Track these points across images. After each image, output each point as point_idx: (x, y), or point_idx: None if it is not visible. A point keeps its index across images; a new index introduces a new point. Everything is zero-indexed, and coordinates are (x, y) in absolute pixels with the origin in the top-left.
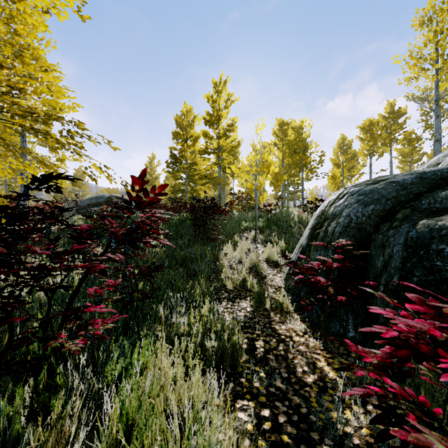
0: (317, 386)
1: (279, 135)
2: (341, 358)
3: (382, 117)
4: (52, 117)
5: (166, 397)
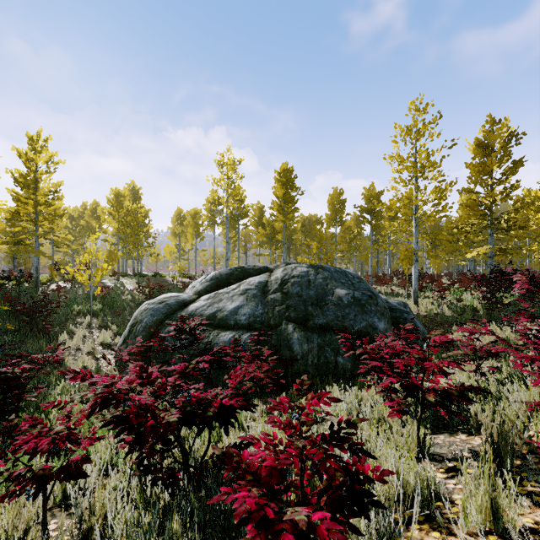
0: None
1: (115, 206)
2: None
3: (208, 202)
4: None
5: None
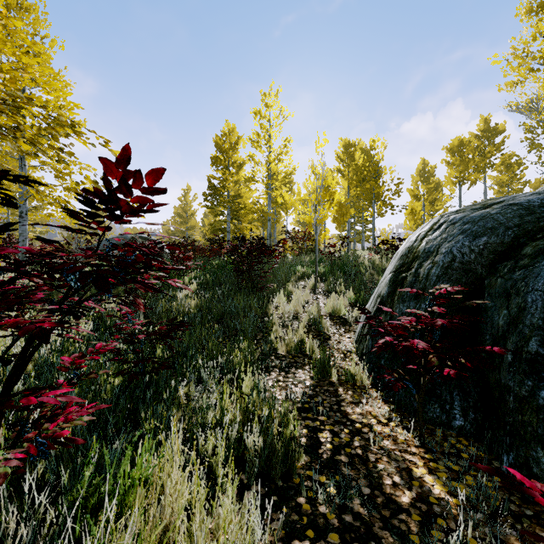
0: (418, 512)
1: (344, 159)
2: (448, 461)
3: (474, 136)
4: (33, 115)
5: (174, 543)
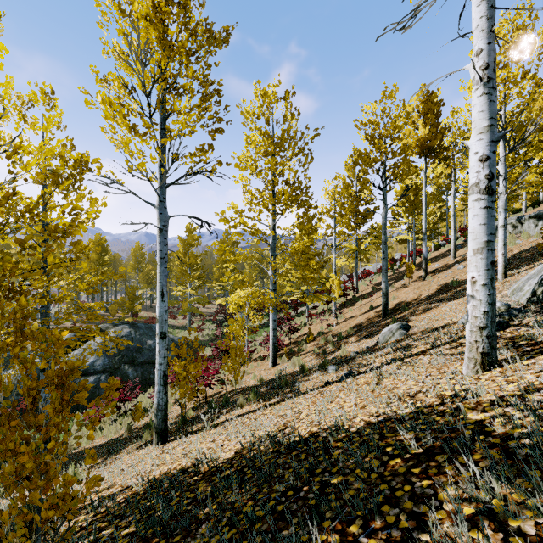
0: None
1: None
2: None
3: None
4: None
5: None
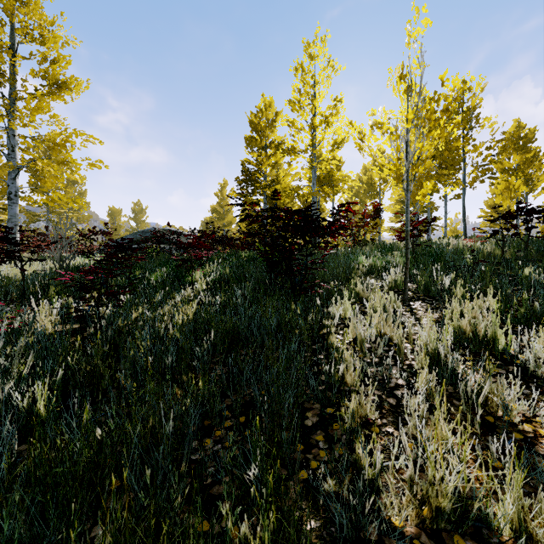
0: None
1: None
2: None
3: None
4: None
5: None
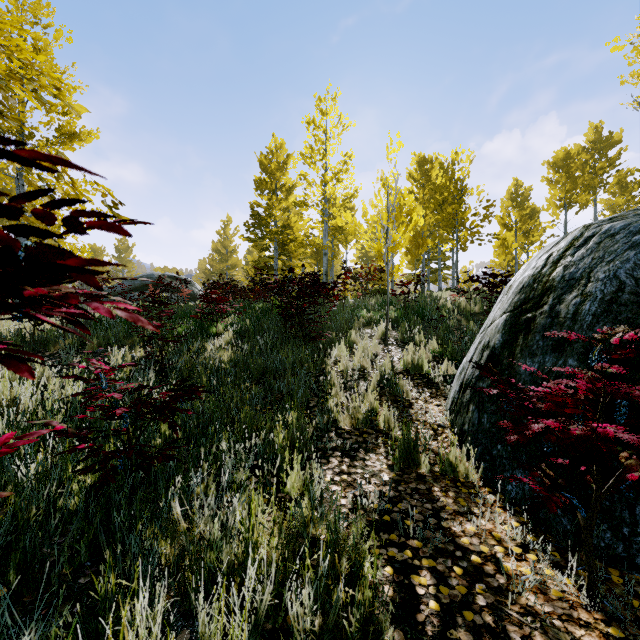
0: None
1: (418, 179)
2: None
3: (581, 149)
4: None
5: None
